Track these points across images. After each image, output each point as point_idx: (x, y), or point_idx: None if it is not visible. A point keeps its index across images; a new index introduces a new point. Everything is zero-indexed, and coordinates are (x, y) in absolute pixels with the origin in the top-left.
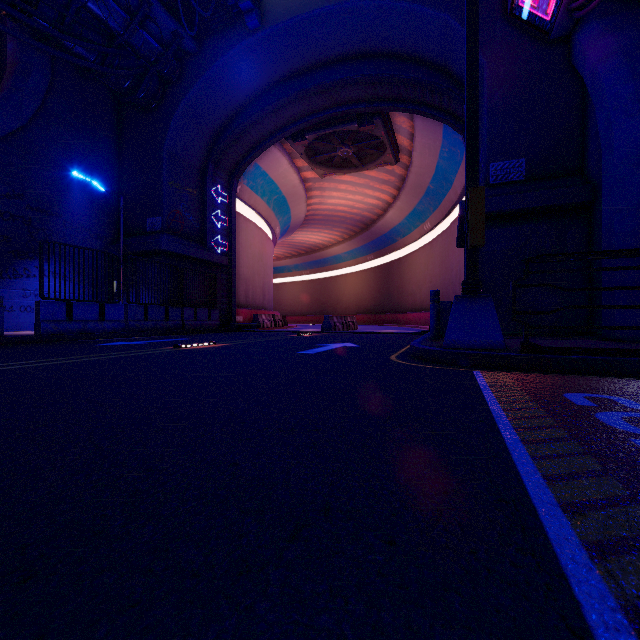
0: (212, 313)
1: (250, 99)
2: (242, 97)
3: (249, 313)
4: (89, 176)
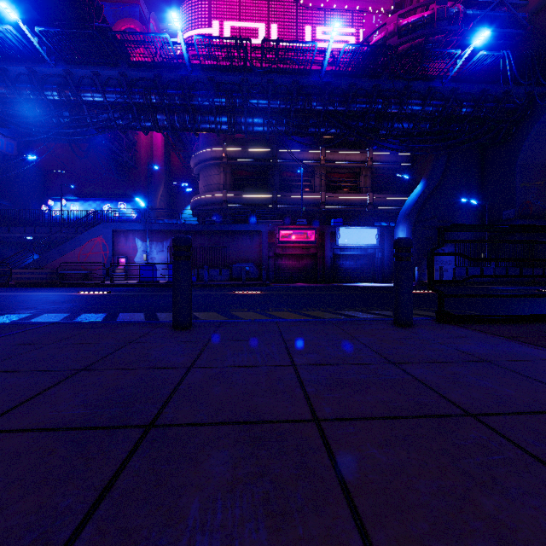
0: None
1: None
2: None
3: None
4: (469, 199)
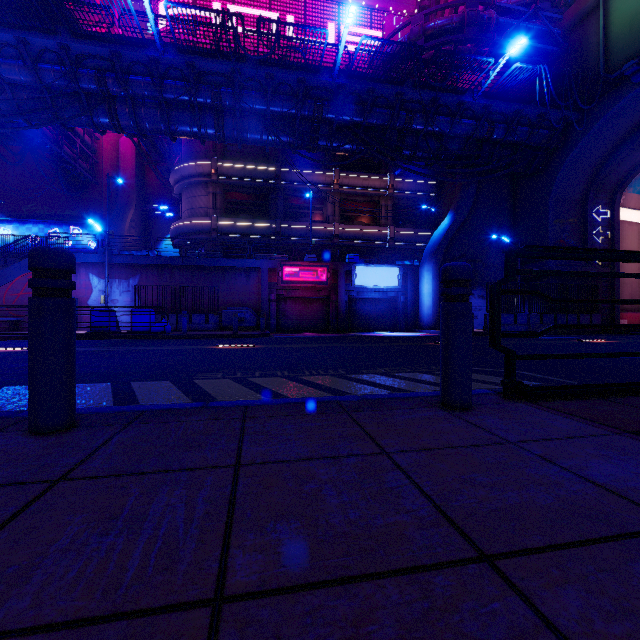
0: (593, 318)
1: (636, 126)
2: (626, 129)
3: (635, 316)
4: (501, 235)
